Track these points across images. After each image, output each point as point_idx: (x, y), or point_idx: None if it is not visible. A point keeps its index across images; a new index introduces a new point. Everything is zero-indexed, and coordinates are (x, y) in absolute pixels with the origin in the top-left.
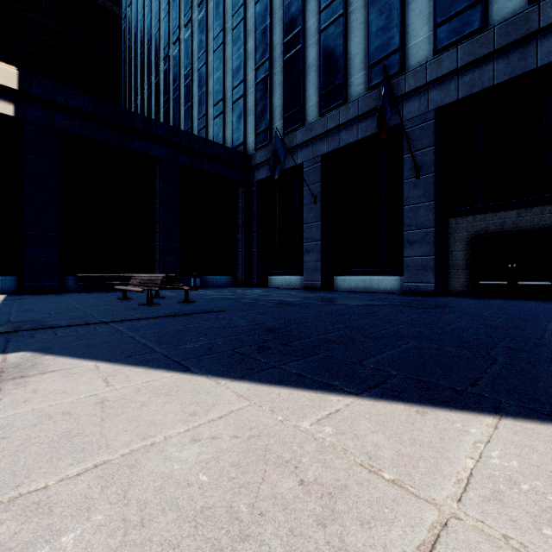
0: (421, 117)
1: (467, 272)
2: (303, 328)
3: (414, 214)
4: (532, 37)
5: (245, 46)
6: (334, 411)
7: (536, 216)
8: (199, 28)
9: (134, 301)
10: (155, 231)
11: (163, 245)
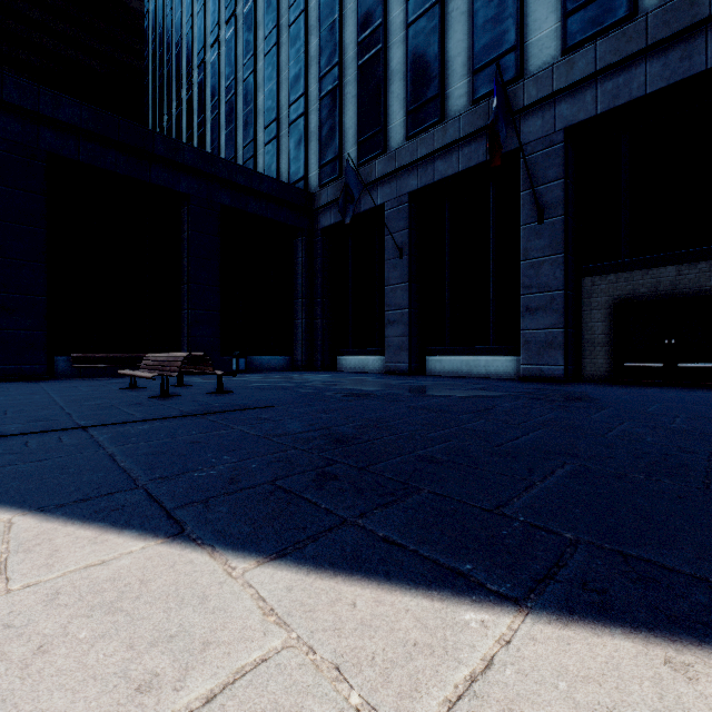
0: (545, 140)
1: (607, 350)
2: (389, 436)
3: (536, 271)
4: (700, 28)
5: (306, 47)
6: (480, 668)
7: (702, 274)
8: (245, 25)
9: (144, 391)
10: (183, 295)
11: (193, 313)
